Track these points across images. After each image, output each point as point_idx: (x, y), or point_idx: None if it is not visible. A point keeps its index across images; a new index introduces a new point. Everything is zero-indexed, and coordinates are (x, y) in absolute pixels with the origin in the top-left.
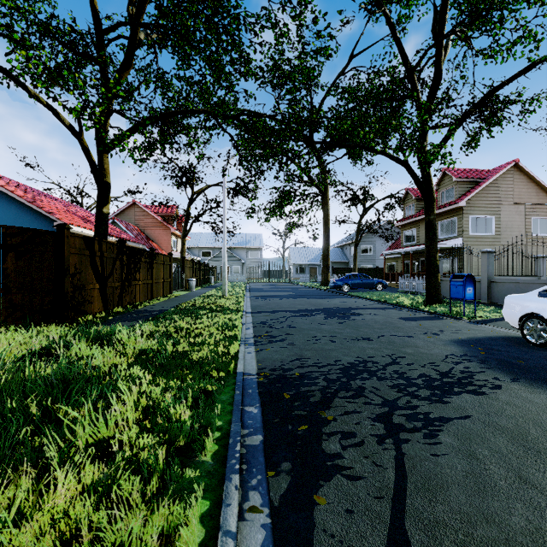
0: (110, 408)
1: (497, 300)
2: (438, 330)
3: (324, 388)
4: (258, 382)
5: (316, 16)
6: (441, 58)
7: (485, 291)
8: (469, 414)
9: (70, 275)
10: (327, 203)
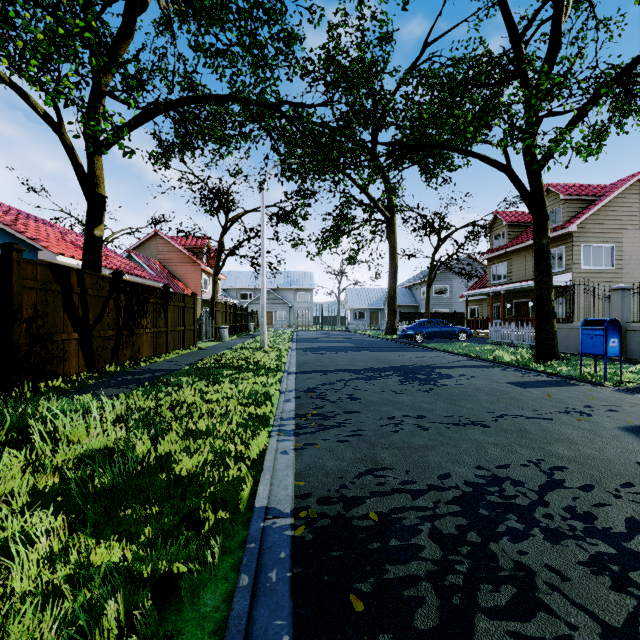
0: None
1: (637, 355)
2: (583, 405)
3: (438, 570)
4: (293, 541)
5: None
6: (561, 17)
7: None
8: None
9: (25, 320)
10: (394, 232)
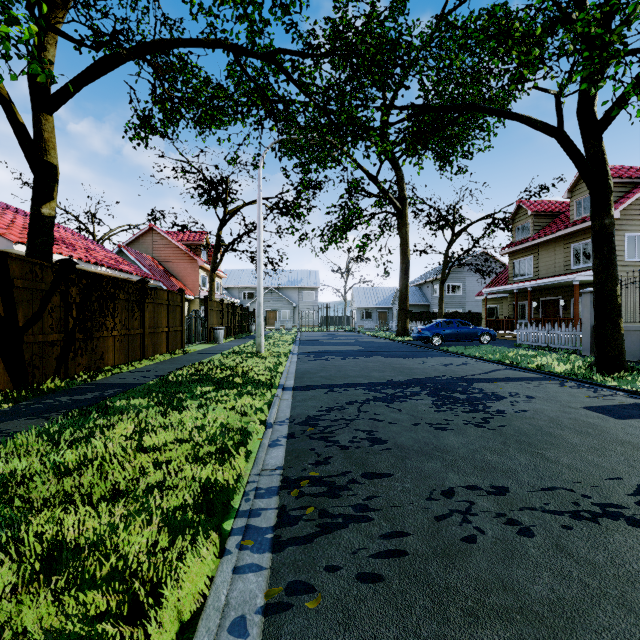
0: None
1: None
2: None
3: None
4: None
5: None
6: None
7: None
8: None
9: None
10: (406, 224)
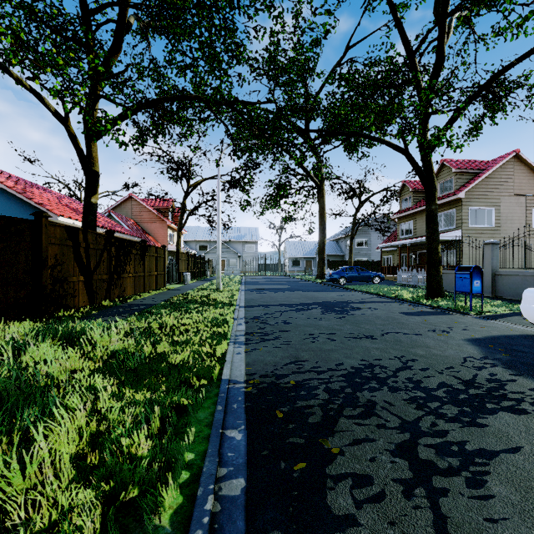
0: (32, 447)
1: (502, 293)
2: (447, 326)
3: (325, 402)
4: (245, 393)
5: (312, 6)
6: (444, 40)
7: (489, 285)
8: (518, 445)
9: (49, 267)
10: (323, 196)
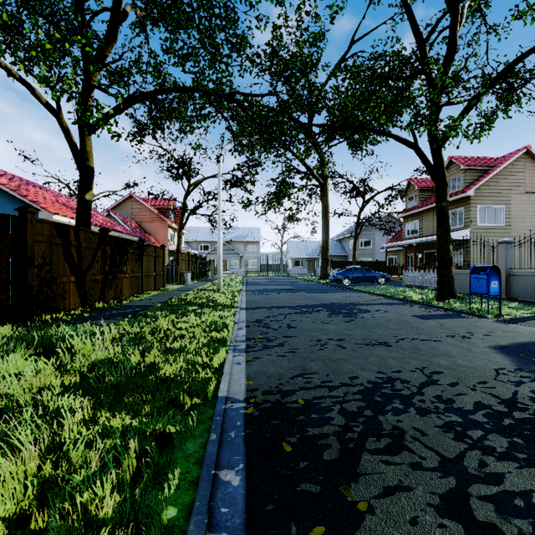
0: None
1: (517, 295)
2: (466, 331)
3: (342, 430)
4: (245, 415)
5: None
6: (456, 27)
7: (503, 285)
8: None
9: (36, 266)
10: (326, 195)
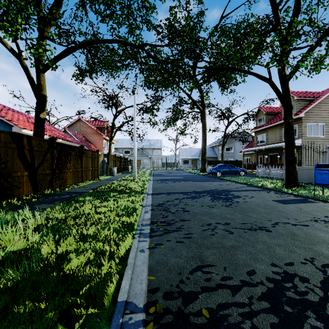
0: None
1: None
2: (323, 216)
3: None
4: None
5: None
6: None
7: None
8: None
9: None
10: (205, 118)
